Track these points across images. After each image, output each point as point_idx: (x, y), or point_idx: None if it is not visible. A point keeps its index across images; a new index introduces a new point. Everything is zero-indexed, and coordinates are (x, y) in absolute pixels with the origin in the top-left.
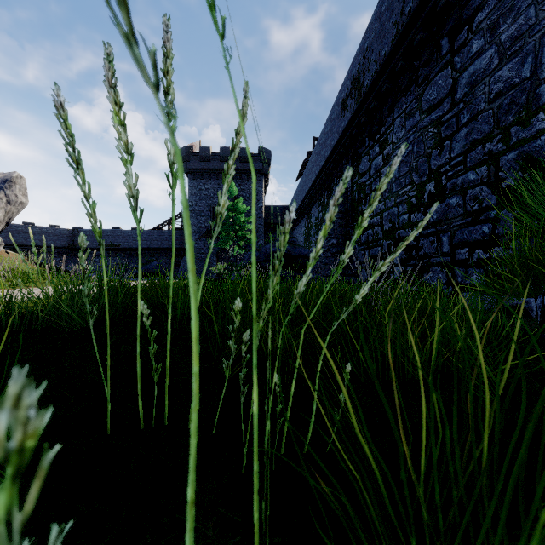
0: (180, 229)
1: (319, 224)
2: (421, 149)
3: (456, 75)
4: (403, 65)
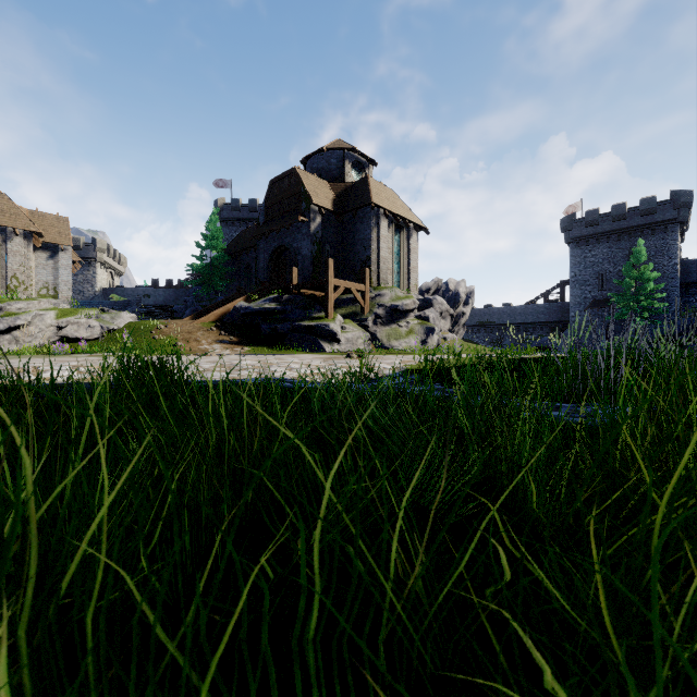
0: (555, 300)
1: None
2: None
3: None
4: None
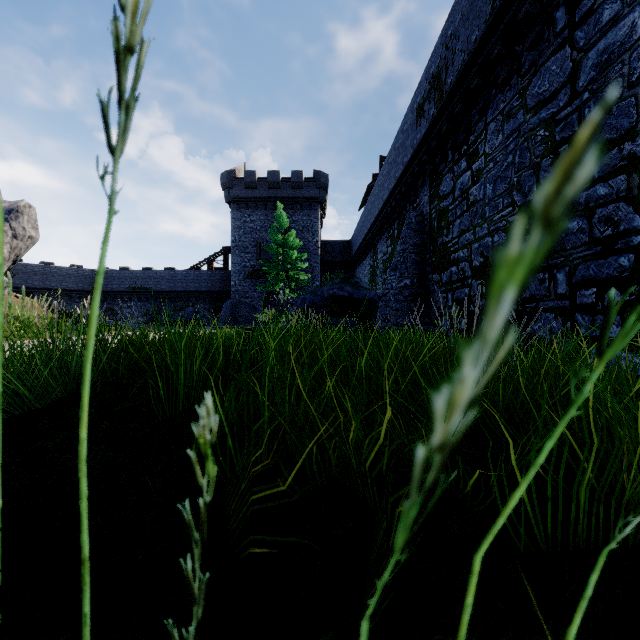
0: (221, 269)
1: (388, 261)
2: (526, 159)
3: (578, 55)
4: (500, 51)
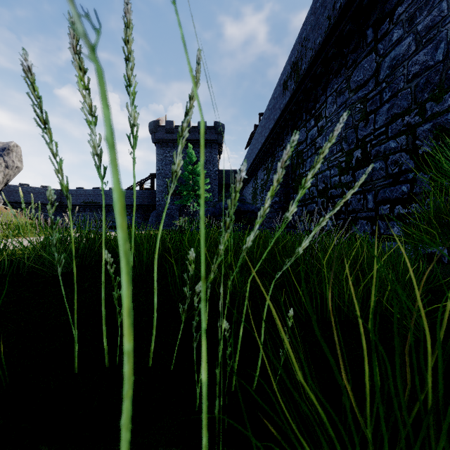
0: (149, 189)
1: (264, 185)
2: (350, 122)
3: (380, 59)
4: (334, 51)
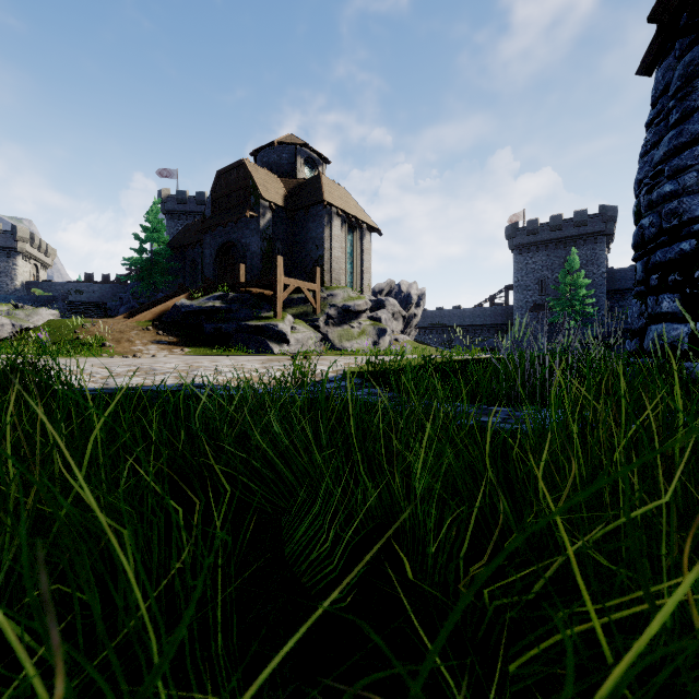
0: (500, 304)
1: None
2: None
3: None
4: None
